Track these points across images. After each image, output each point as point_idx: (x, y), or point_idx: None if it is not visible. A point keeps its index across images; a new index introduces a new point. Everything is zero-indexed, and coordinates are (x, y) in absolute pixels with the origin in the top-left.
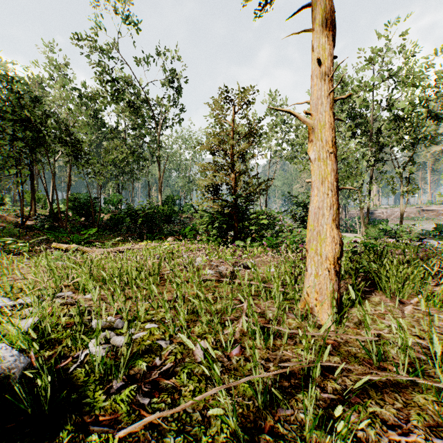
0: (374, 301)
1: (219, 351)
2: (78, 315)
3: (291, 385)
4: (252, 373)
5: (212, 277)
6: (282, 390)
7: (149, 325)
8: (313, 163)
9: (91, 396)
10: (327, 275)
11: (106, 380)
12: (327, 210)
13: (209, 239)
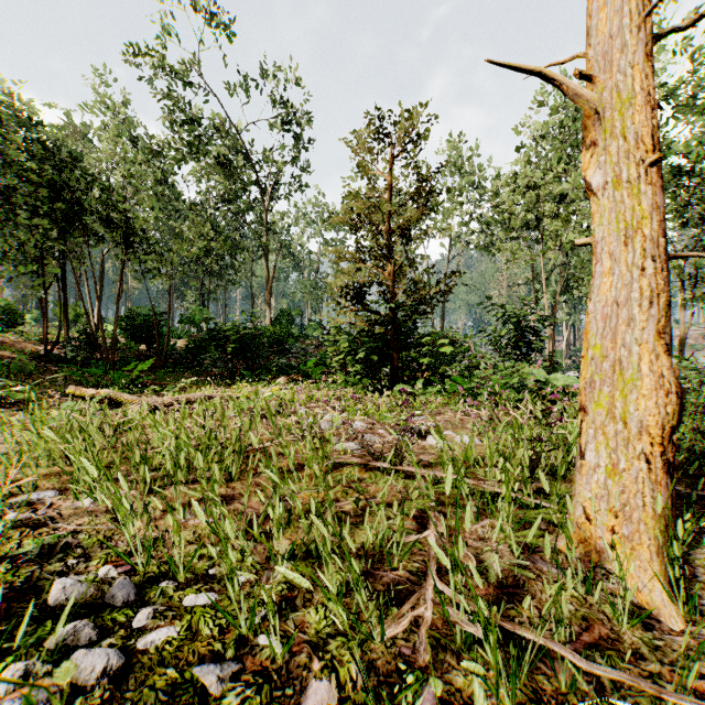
0: None
1: None
2: None
3: None
4: None
5: (354, 459)
6: None
7: (192, 598)
8: (598, 196)
9: None
10: (644, 472)
11: None
12: (642, 308)
13: (348, 381)
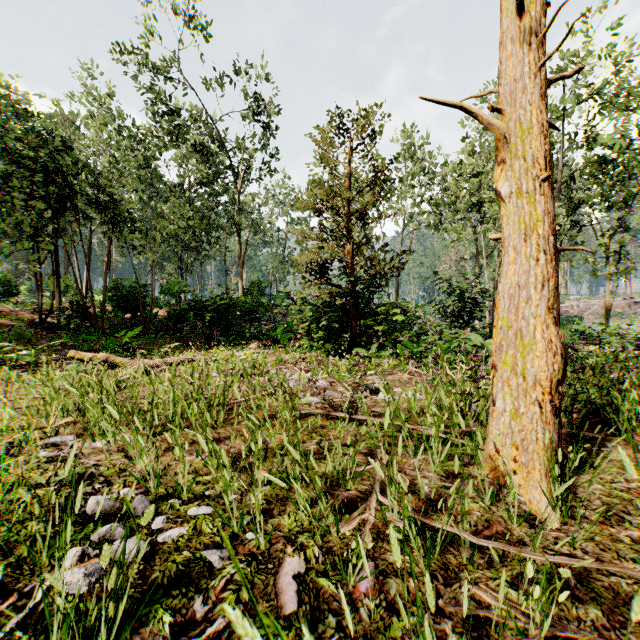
0: (615, 460)
1: (331, 583)
2: (37, 502)
3: None
4: None
5: (317, 410)
6: None
7: (195, 510)
8: (505, 203)
9: None
10: (537, 415)
11: None
12: (537, 290)
13: (312, 346)
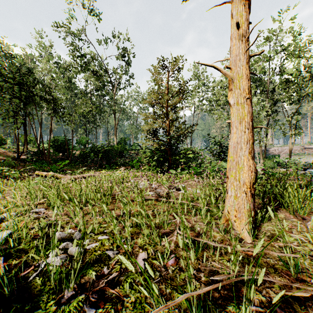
0: (280, 217)
1: (157, 262)
2: (40, 231)
3: (221, 295)
4: (186, 283)
5: (152, 197)
6: (213, 301)
7: (101, 237)
8: (232, 107)
9: (43, 306)
10: (245, 197)
11: (60, 288)
12: (244, 145)
13: (150, 169)
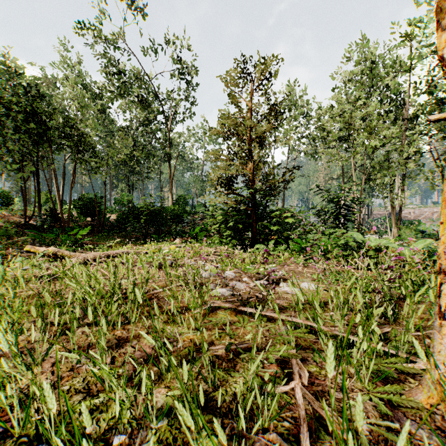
0: None
1: None
2: None
3: None
4: None
5: (226, 304)
6: None
7: None
8: None
9: None
10: None
11: None
12: None
13: (222, 241)
